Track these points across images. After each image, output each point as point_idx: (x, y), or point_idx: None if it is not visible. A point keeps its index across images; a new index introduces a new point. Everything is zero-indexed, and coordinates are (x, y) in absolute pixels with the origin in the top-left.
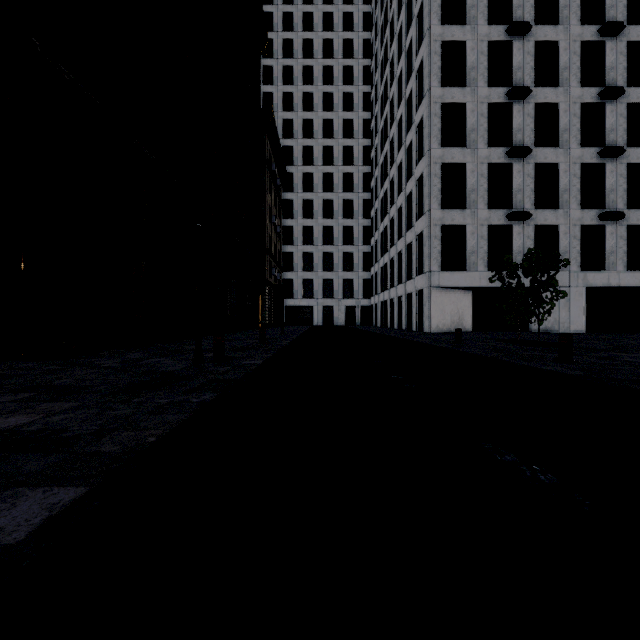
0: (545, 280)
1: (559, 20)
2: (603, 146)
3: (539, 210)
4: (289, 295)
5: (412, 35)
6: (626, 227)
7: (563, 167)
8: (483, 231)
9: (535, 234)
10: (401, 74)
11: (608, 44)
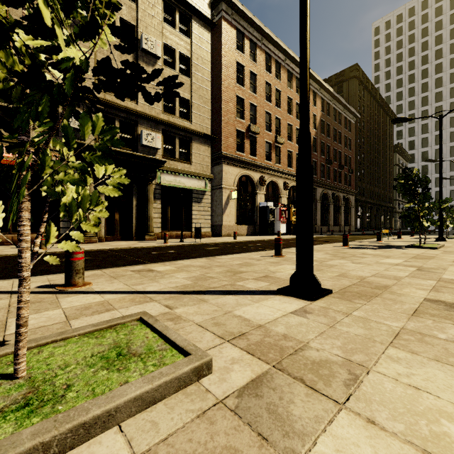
0: None
1: None
2: None
3: None
4: None
5: None
6: None
7: None
8: None
9: None
10: None
11: None
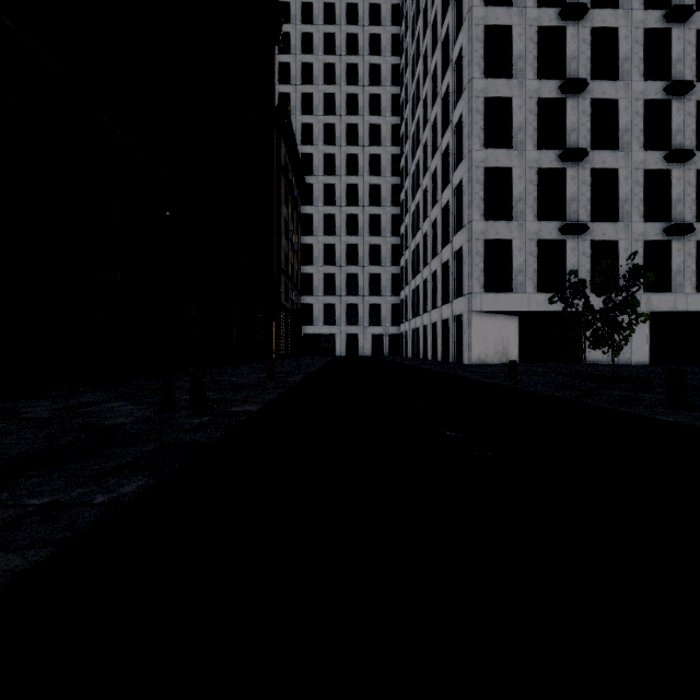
0: (623, 300)
1: (619, 3)
2: (669, 149)
3: (596, 223)
4: (308, 322)
5: (449, 21)
6: (695, 243)
7: (623, 173)
8: (532, 247)
9: (591, 250)
10: (436, 69)
11: (675, 32)
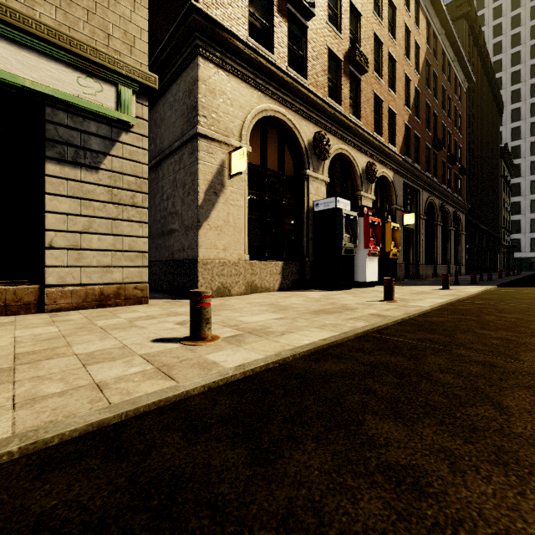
0: None
1: None
2: None
3: None
4: (516, 250)
5: None
6: None
7: None
8: None
9: None
10: None
11: None
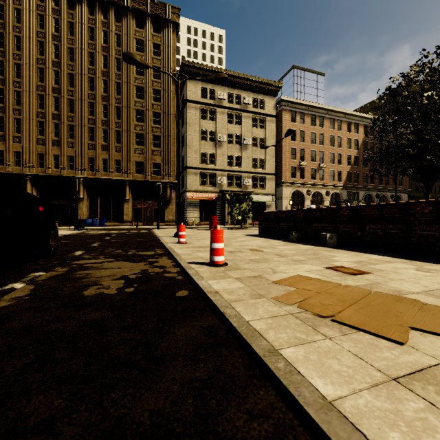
0: None
1: None
2: None
3: None
4: None
5: None
6: None
7: None
8: None
9: None
10: None
11: None
